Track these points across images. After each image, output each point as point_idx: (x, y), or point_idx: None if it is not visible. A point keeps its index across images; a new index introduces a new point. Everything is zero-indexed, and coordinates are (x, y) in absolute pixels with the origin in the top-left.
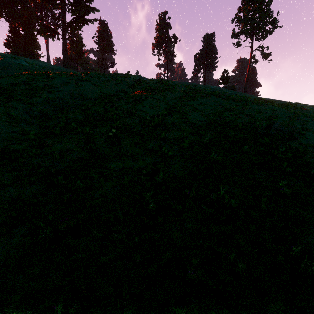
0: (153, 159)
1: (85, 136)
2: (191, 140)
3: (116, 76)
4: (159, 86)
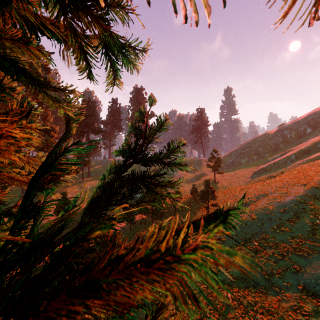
0: None
1: None
2: None
3: None
4: None
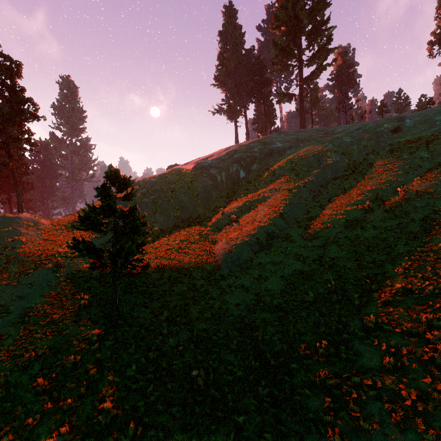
0: (397, 222)
1: (347, 207)
2: (440, 207)
3: (364, 131)
4: (429, 129)
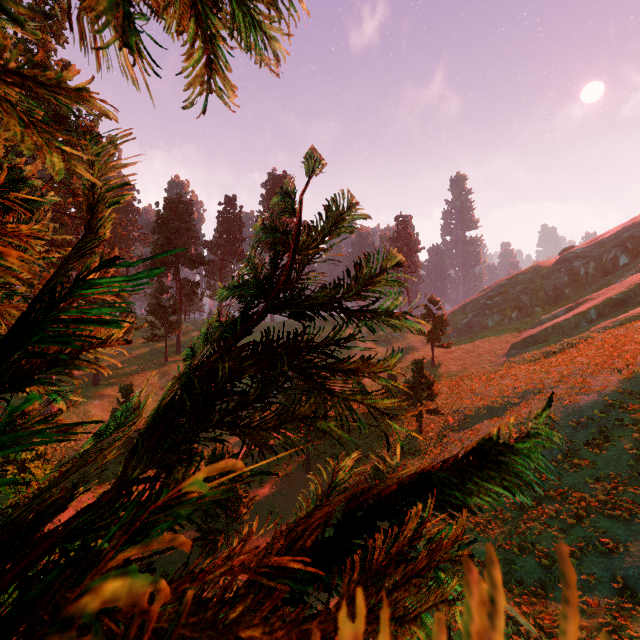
0: None
1: None
2: None
3: None
4: None
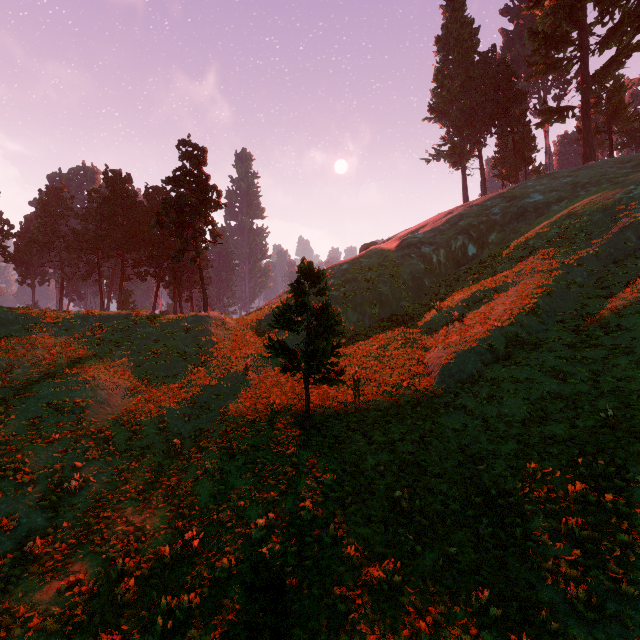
0: None
1: None
2: None
3: None
4: None
